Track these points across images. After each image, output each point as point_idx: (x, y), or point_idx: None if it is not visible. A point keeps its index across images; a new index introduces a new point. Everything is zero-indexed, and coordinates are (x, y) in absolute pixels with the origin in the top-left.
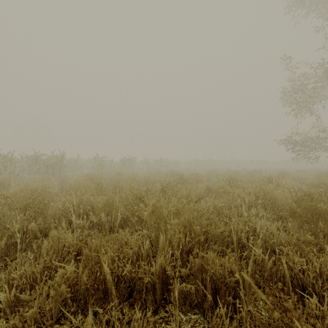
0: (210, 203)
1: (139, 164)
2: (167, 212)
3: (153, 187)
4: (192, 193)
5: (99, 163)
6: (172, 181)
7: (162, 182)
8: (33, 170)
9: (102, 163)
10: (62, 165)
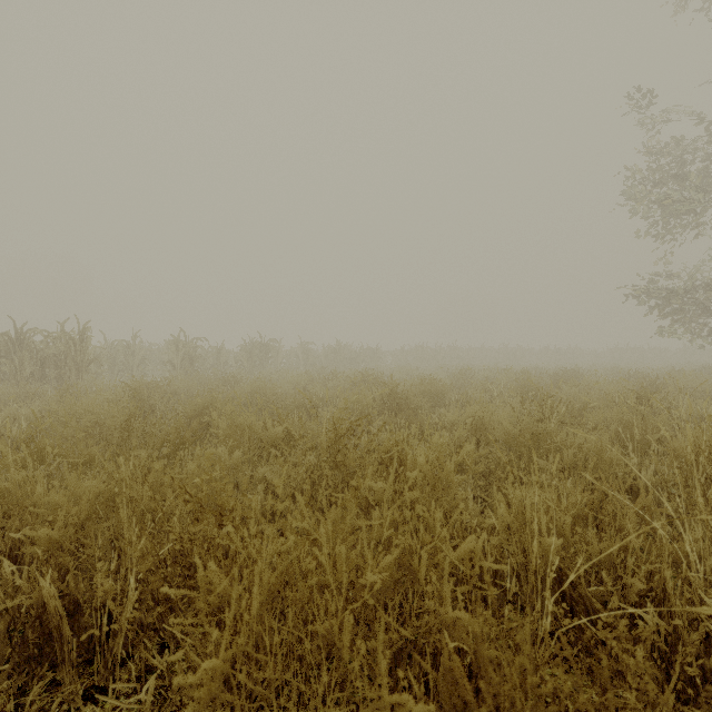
0: (540, 519)
1: (288, 355)
2: (355, 589)
3: (310, 425)
4: (452, 466)
5: (187, 352)
6: (368, 402)
7: (335, 414)
8: (2, 371)
9: (193, 354)
10: (84, 357)
